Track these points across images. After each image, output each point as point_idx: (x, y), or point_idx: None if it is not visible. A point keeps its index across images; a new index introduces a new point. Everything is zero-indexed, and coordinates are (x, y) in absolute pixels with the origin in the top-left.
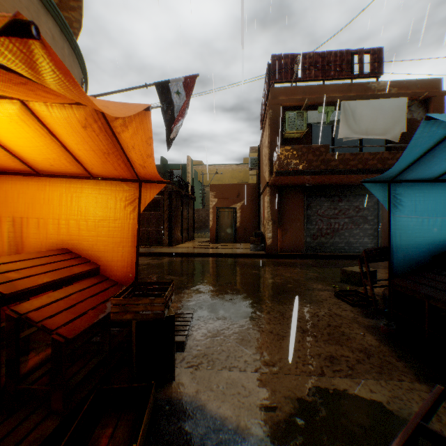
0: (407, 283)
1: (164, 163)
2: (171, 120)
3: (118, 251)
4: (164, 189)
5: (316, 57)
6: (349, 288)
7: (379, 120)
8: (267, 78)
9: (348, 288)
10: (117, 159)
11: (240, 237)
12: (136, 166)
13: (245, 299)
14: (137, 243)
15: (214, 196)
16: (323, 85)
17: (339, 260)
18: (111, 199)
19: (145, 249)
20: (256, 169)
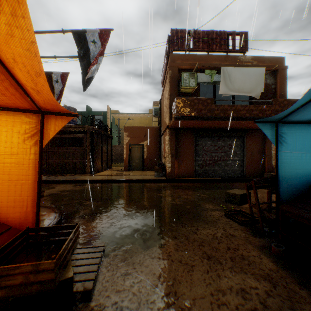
0: (297, 210)
1: (88, 110)
2: (87, 65)
3: (16, 190)
4: (86, 129)
5: (203, 34)
6: (234, 208)
7: (247, 82)
8: (167, 46)
9: (233, 207)
10: (2, 80)
11: (147, 166)
12: (30, 91)
13: (153, 222)
14: (39, 180)
15: (127, 136)
16: (208, 55)
17: (219, 183)
18: (7, 131)
19: (71, 177)
20: (158, 116)
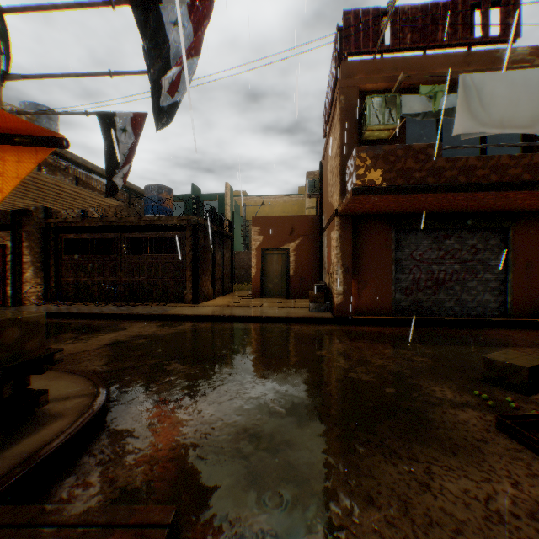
0: None
1: (195, 192)
2: (163, 74)
3: None
4: (186, 222)
5: (414, 12)
6: (514, 404)
7: (522, 103)
8: (336, 49)
9: (509, 400)
10: None
11: (295, 290)
12: None
13: (308, 435)
14: None
15: (258, 233)
16: (425, 56)
17: (449, 329)
18: None
19: (157, 309)
20: (317, 196)
